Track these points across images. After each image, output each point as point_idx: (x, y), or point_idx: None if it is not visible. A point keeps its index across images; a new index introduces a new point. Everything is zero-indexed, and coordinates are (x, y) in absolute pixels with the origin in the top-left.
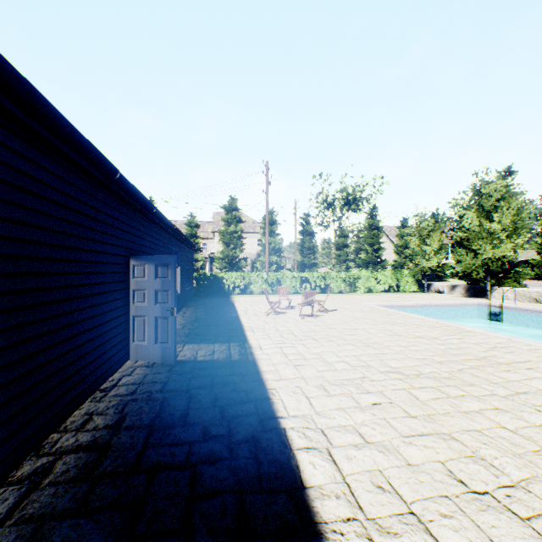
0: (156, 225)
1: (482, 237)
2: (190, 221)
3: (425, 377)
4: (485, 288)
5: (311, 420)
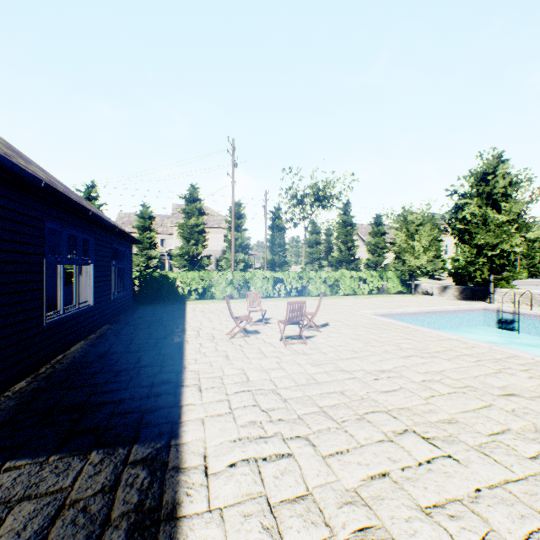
0: None
1: (486, 230)
2: (142, 211)
3: None
4: (484, 289)
5: None
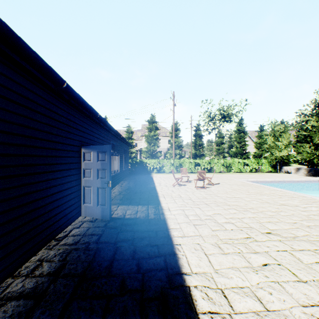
0: (102, 128)
1: None
2: (128, 129)
3: (301, 240)
4: None
5: (211, 279)
